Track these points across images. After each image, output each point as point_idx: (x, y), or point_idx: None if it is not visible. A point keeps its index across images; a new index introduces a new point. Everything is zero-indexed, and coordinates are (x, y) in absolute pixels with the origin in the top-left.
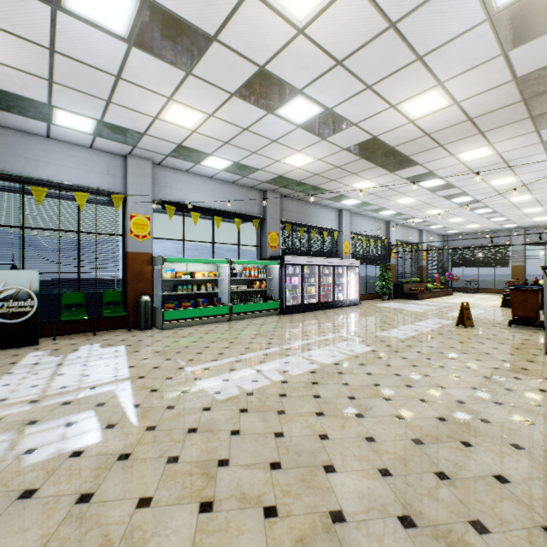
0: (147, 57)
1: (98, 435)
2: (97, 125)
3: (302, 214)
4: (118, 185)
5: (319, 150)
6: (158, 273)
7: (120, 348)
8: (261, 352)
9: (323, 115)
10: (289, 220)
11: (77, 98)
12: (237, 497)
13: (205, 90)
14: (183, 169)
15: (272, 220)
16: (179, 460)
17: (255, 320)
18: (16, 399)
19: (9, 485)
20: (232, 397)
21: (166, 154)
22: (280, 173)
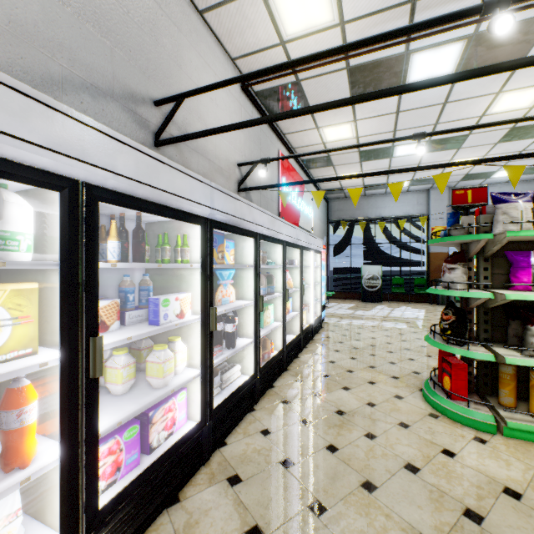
0: (432, 153)
1: (406, 327)
2: (409, 182)
3: None
4: (423, 210)
5: None
6: None
7: (422, 310)
8: None
9: None
10: None
11: (399, 177)
12: None
13: (473, 149)
14: (475, 184)
15: None
16: None
17: None
18: (377, 315)
19: (381, 328)
20: None
21: (457, 181)
22: None
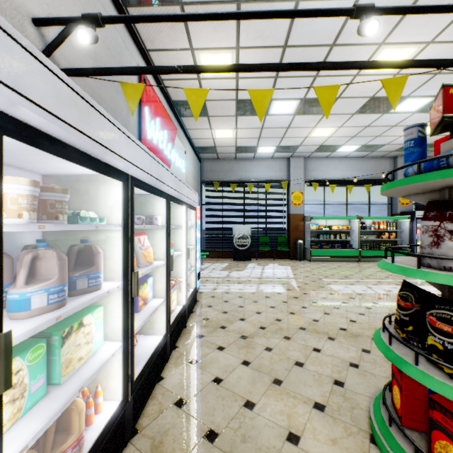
0: (302, 116)
1: (285, 291)
2: (275, 148)
3: None
4: (284, 176)
5: None
6: (307, 226)
7: (287, 267)
8: (376, 280)
9: None
10: None
11: (268, 140)
12: (339, 315)
13: (335, 117)
14: (323, 157)
15: None
16: (317, 303)
17: None
18: (252, 276)
19: (262, 294)
20: (347, 293)
21: (312, 151)
22: None
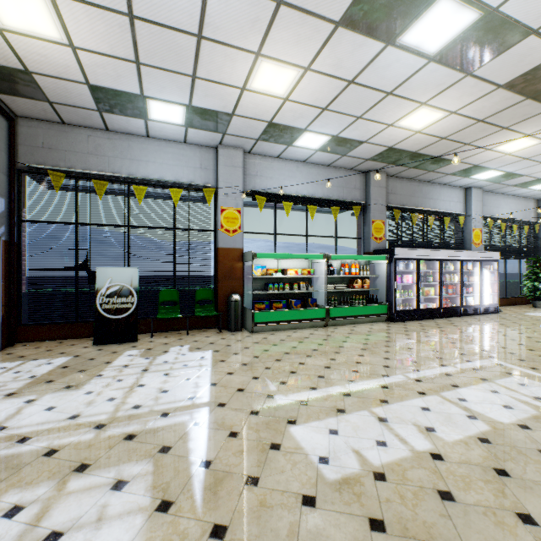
0: None
1: (143, 525)
2: (186, 112)
3: (414, 197)
4: (209, 179)
5: (455, 97)
6: (248, 270)
7: (207, 354)
8: (378, 382)
9: (478, 27)
10: (397, 205)
11: (164, 81)
12: None
13: (301, 26)
14: (274, 155)
15: (376, 206)
16: None
17: (358, 327)
18: (86, 418)
19: None
20: (348, 476)
21: (256, 138)
22: (391, 144)
